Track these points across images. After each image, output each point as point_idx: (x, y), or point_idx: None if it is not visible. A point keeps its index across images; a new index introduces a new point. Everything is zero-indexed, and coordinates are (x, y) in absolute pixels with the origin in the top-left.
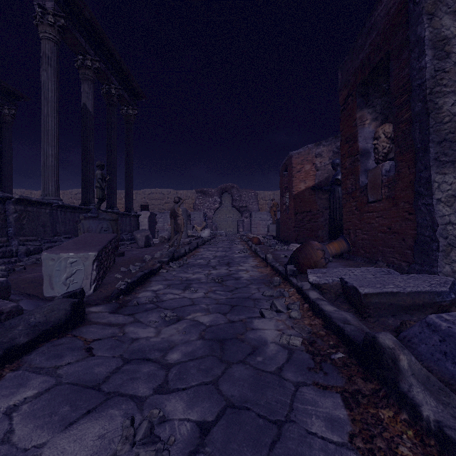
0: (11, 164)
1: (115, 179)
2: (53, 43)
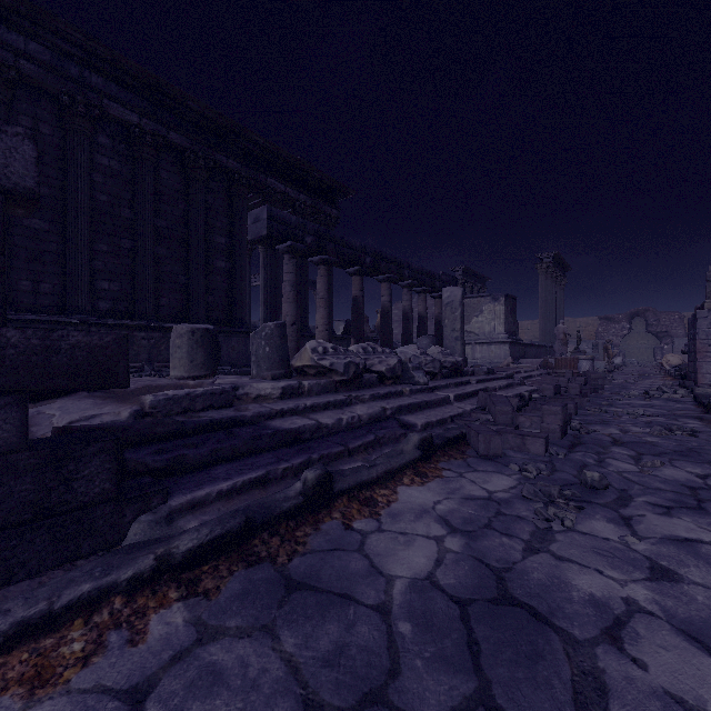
0: None
1: None
2: (550, 279)
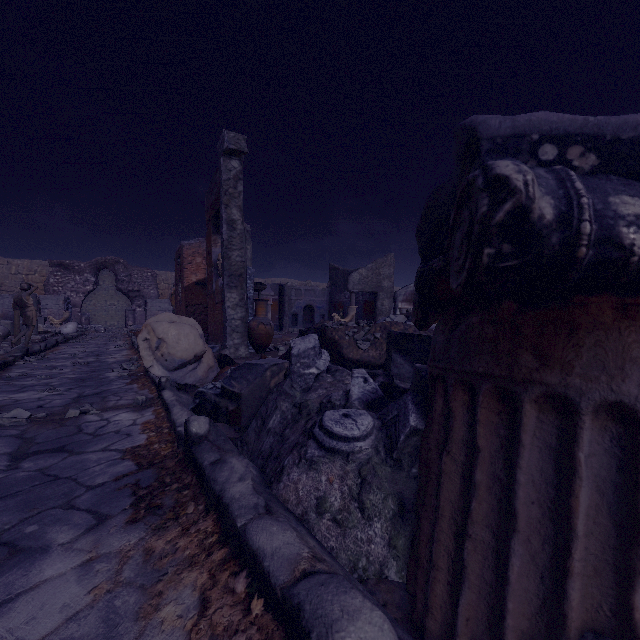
0: None
1: None
2: None
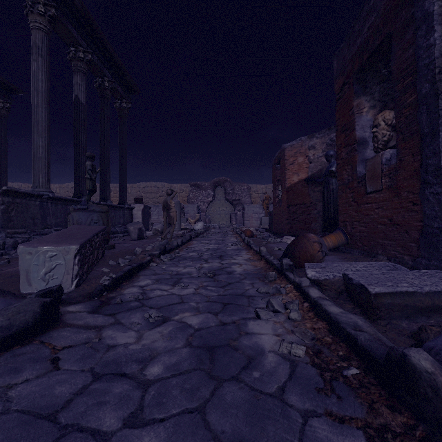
0: (6, 157)
1: (108, 172)
2: (43, 32)
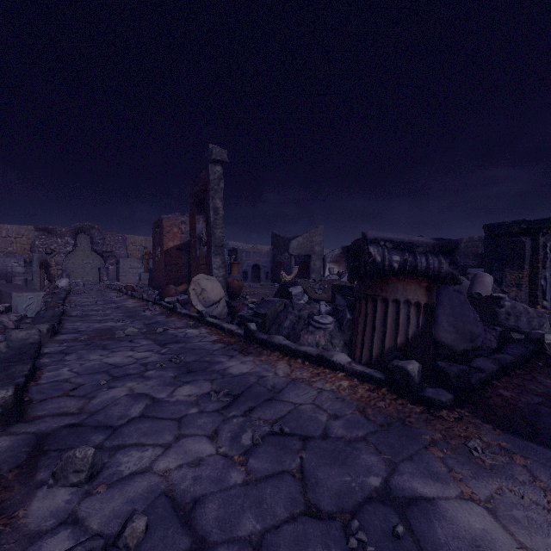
0: None
1: None
2: None
